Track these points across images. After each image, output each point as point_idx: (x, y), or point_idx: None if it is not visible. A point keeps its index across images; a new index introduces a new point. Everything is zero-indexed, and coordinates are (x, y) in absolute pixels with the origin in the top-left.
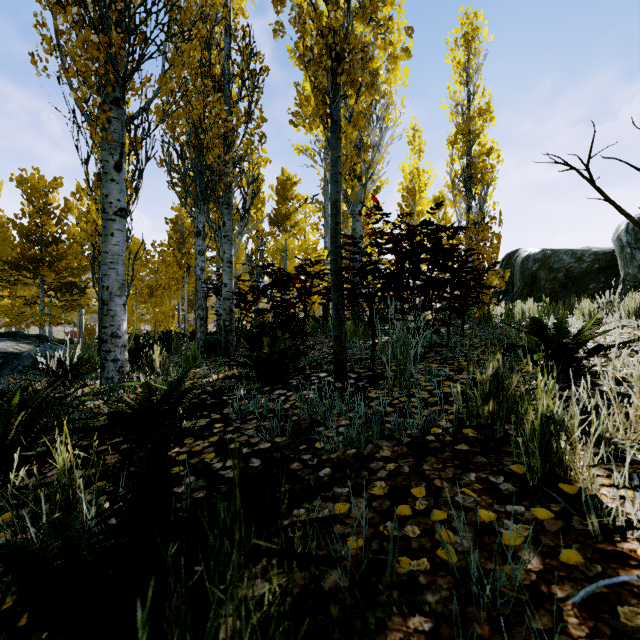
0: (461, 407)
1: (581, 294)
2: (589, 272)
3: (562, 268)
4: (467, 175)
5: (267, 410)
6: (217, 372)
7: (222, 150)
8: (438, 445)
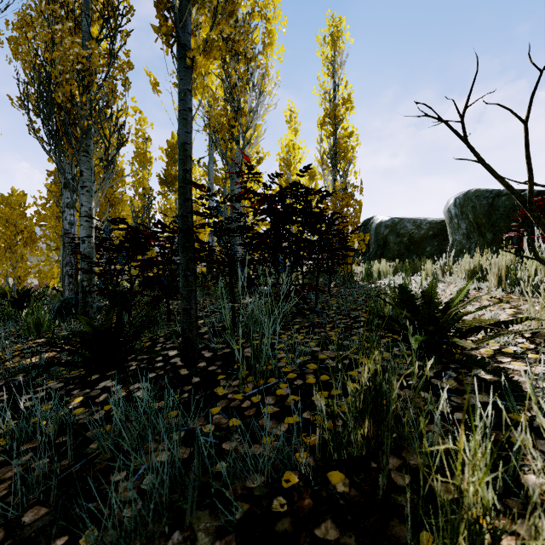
0: (326, 432)
1: (420, 255)
2: (426, 237)
3: (406, 233)
4: (333, 153)
5: (65, 426)
6: (39, 352)
7: (77, 89)
8: (289, 526)
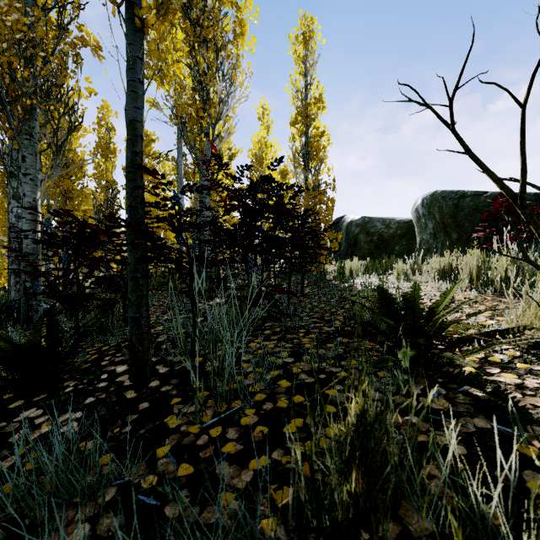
0: (302, 492)
1: (389, 254)
2: (394, 237)
3: (376, 232)
4: (305, 151)
5: None
6: None
7: (17, 62)
8: None
